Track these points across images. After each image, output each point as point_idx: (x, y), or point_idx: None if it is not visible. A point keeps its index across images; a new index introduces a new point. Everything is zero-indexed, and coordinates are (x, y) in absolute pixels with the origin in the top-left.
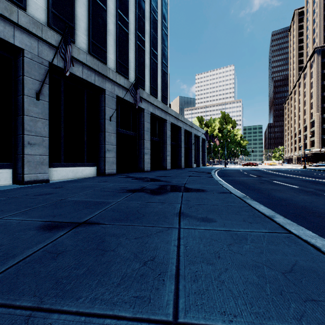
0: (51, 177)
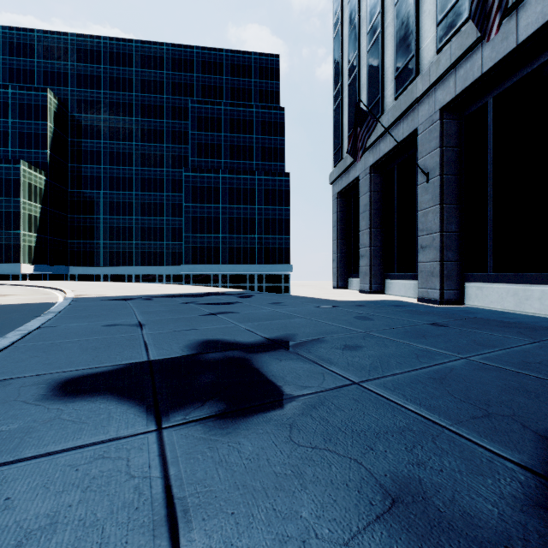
0: None
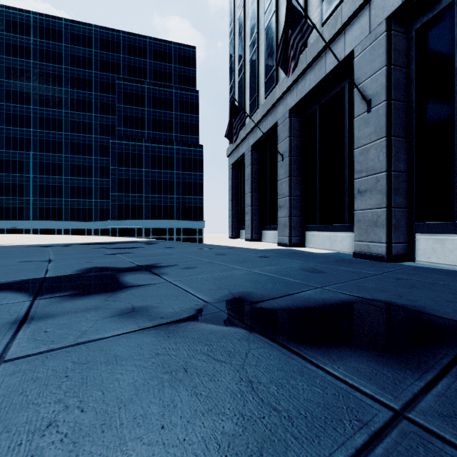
0: (429, 255)
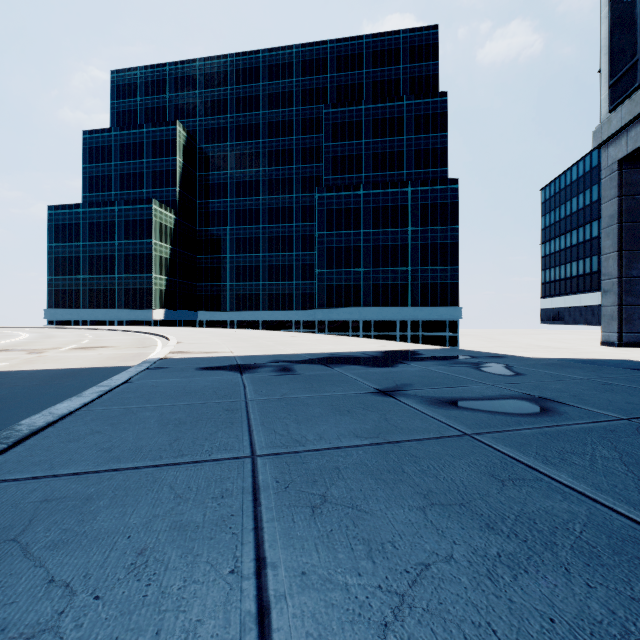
0: None
